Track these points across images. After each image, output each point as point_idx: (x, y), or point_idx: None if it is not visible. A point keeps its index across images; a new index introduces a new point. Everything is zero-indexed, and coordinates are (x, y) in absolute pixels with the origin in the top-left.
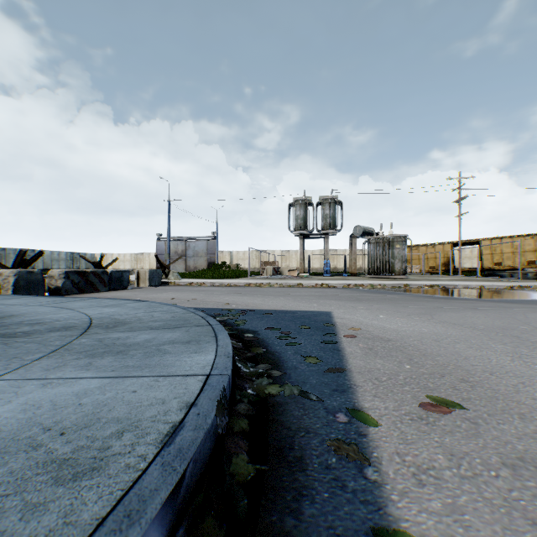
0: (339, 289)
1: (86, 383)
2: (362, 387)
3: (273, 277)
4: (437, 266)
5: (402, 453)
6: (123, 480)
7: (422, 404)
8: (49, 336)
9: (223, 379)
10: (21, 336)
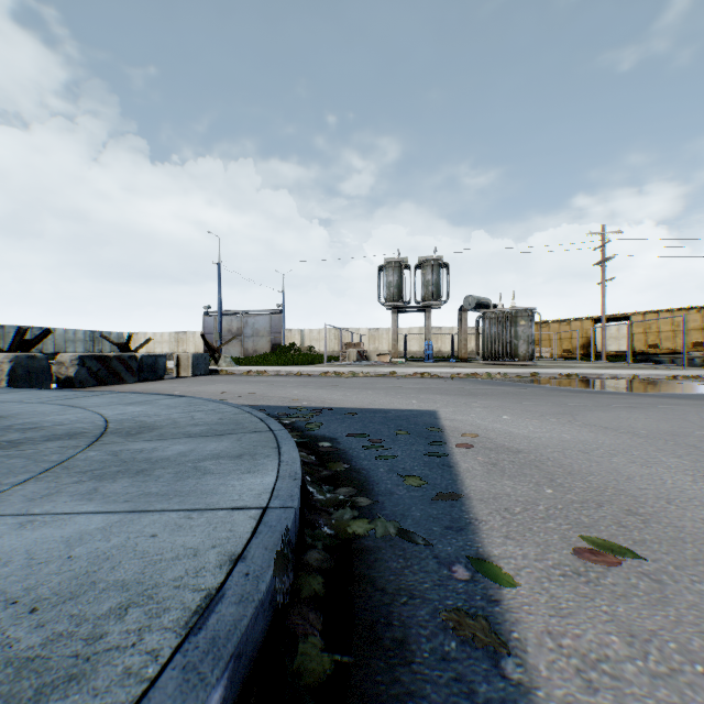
0: (445, 380)
1: (85, 522)
2: (486, 522)
3: (358, 363)
4: (573, 349)
5: (556, 632)
6: (117, 700)
7: (576, 549)
8: (45, 447)
9: (287, 515)
10: (5, 448)
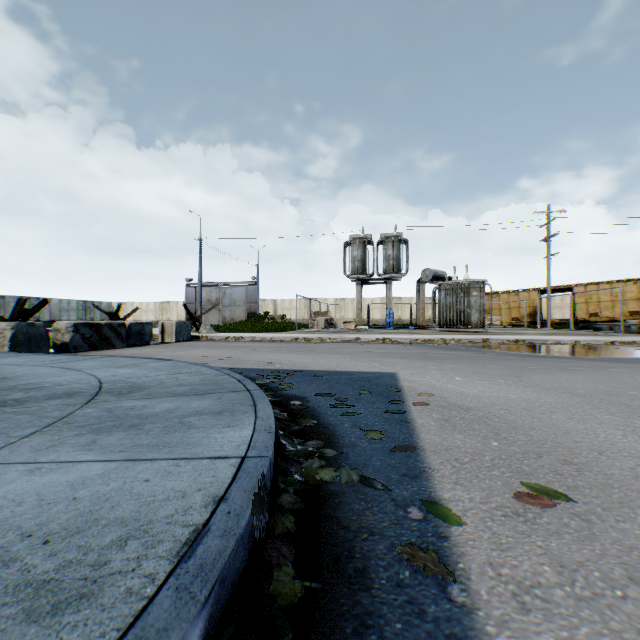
0: (405, 345)
1: (86, 469)
2: (438, 471)
3: (326, 330)
4: (521, 317)
5: (496, 563)
6: (121, 614)
7: (517, 494)
8: (47, 404)
9: (262, 463)
10: (11, 405)
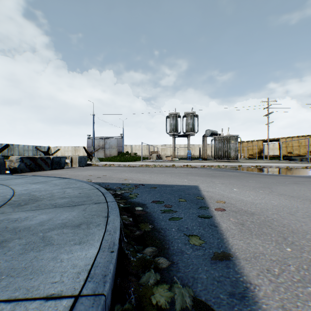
0: (198, 169)
1: None
2: (259, 287)
3: (157, 160)
4: (254, 154)
5: None
6: None
7: None
8: None
9: (94, 309)
10: None
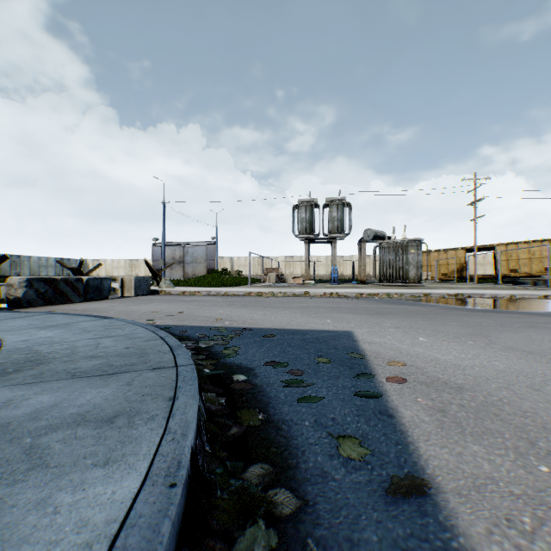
0: (352, 299)
1: None
2: None
3: (277, 285)
4: (449, 273)
5: None
6: None
7: None
8: None
9: None
10: None
